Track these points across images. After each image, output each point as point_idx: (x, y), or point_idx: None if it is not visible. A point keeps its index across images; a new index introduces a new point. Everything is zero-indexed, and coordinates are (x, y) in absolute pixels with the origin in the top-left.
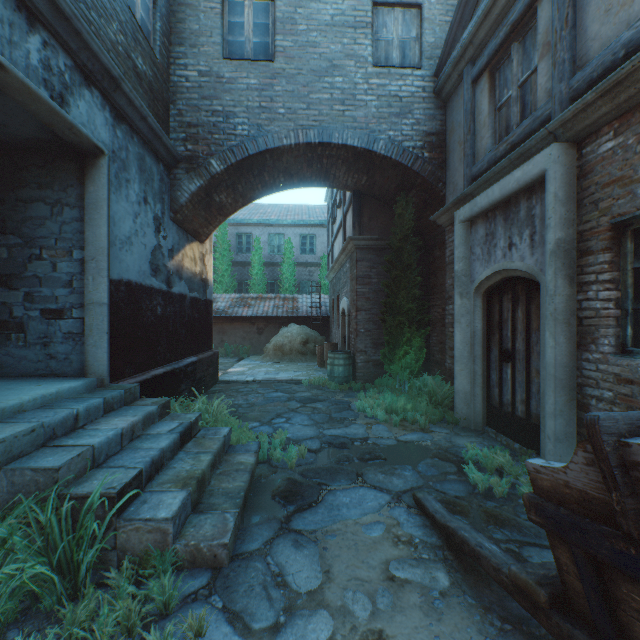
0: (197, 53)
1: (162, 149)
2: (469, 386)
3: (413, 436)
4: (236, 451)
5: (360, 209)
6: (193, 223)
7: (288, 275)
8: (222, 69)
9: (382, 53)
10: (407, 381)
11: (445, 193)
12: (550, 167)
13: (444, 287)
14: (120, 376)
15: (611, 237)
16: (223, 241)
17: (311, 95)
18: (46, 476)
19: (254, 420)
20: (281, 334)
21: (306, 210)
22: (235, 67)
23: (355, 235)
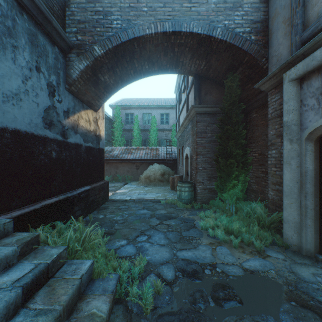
0: None
1: (55, 34)
2: (299, 217)
3: (255, 263)
4: (93, 291)
5: (199, 87)
6: (86, 96)
7: (153, 136)
8: None
9: None
10: (234, 204)
11: (267, 66)
12: None
13: (260, 138)
14: (4, 210)
15: None
16: (118, 117)
17: None
18: None
19: (123, 237)
20: (149, 169)
21: (163, 100)
22: None
23: (196, 104)
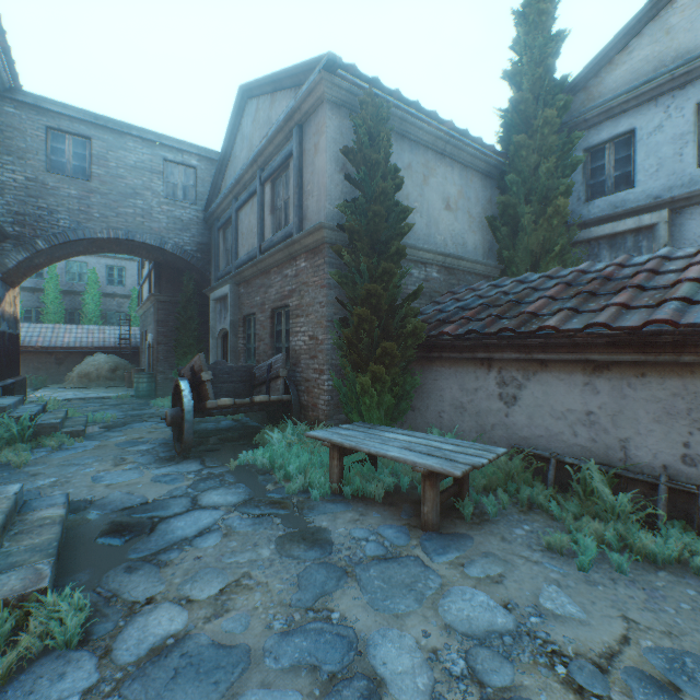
0: (25, 164)
1: None
2: None
3: None
4: (74, 418)
5: (160, 275)
6: (13, 277)
7: (93, 305)
8: (48, 179)
9: (171, 190)
10: None
11: (211, 279)
12: (229, 292)
13: None
14: None
15: (244, 322)
16: None
17: (120, 208)
18: (0, 410)
19: None
20: (88, 363)
21: None
22: (59, 180)
23: (157, 292)
